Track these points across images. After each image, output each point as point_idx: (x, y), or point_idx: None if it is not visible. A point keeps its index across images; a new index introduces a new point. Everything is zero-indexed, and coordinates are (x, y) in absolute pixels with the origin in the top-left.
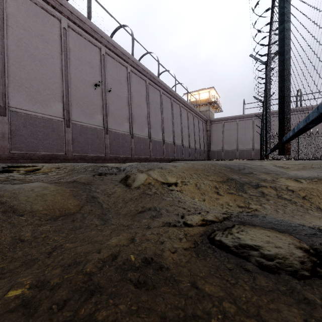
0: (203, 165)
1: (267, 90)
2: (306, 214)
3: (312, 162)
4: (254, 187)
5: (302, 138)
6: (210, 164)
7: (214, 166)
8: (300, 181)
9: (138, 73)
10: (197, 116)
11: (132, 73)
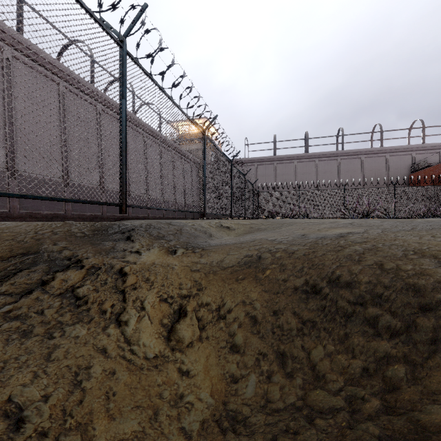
0: (38, 227)
1: (96, 79)
2: (13, 344)
3: (272, 220)
4: (51, 271)
5: (303, 191)
6: (63, 224)
7: (56, 228)
8: (176, 253)
9: (35, 66)
10: (181, 156)
11: (18, 62)
